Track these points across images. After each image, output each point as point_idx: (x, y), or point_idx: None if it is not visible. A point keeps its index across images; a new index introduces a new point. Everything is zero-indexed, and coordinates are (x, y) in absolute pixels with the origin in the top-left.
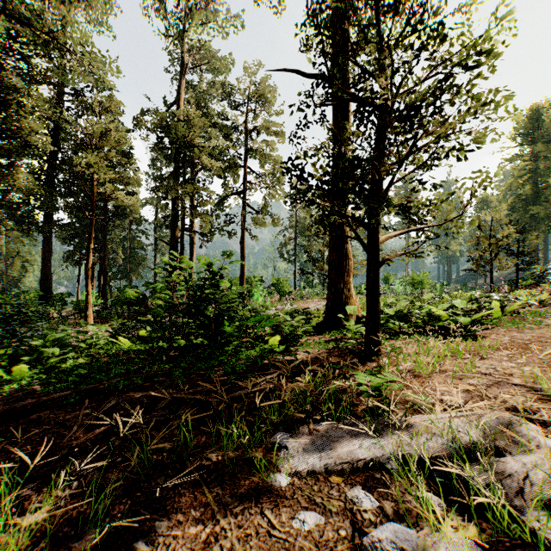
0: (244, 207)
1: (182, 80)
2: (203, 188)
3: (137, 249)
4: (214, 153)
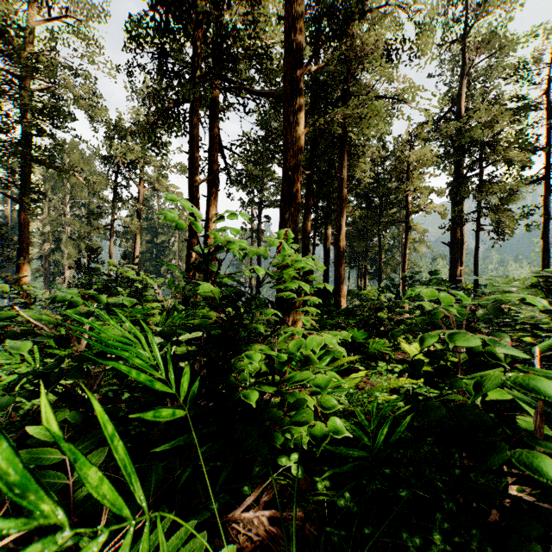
0: (547, 196)
1: (462, 80)
2: (507, 184)
3: (386, 251)
4: (518, 144)
